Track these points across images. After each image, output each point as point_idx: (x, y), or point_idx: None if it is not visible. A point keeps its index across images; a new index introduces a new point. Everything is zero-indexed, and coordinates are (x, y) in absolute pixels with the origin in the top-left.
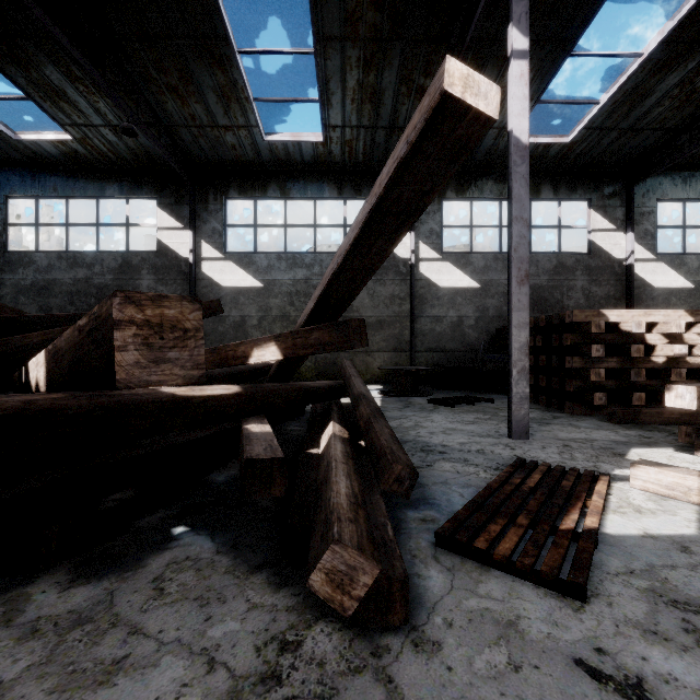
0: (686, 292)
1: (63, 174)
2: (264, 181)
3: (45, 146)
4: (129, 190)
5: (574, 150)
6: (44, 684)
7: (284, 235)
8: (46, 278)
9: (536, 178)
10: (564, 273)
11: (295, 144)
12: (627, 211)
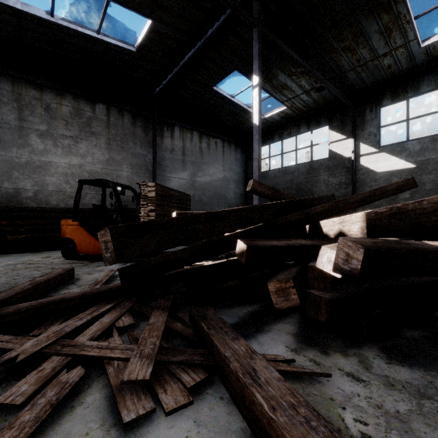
0: None
1: (280, 128)
2: (416, 81)
3: (274, 117)
4: (312, 125)
5: None
6: (435, 432)
7: None
8: (273, 182)
9: None
10: None
11: None
12: None
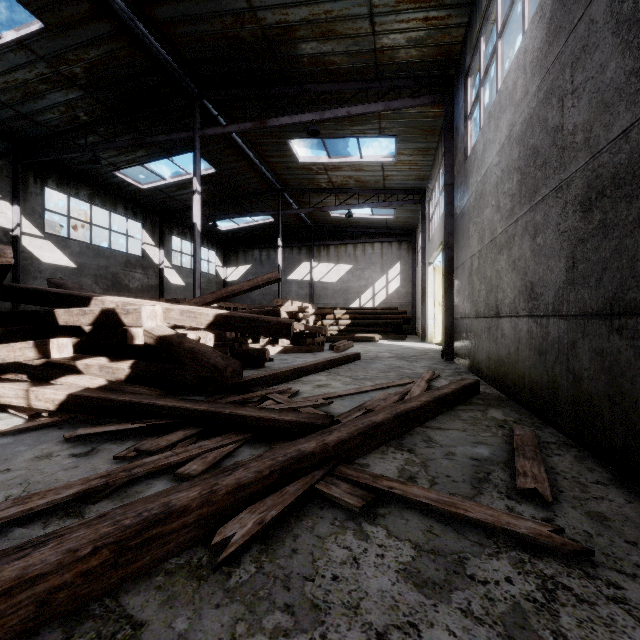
0: (183, 288)
1: None
2: None
3: None
4: None
5: (143, 193)
6: None
7: None
8: None
9: (115, 197)
10: (131, 267)
11: None
12: (161, 237)
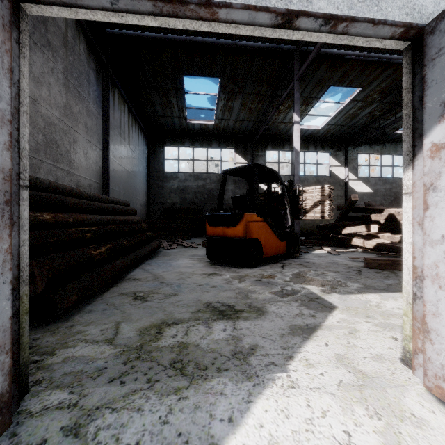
0: None
1: (192, 136)
2: (283, 142)
3: (196, 125)
4: (223, 145)
5: None
6: None
7: (291, 167)
8: (184, 185)
9: (395, 145)
10: None
11: (306, 129)
12: None
